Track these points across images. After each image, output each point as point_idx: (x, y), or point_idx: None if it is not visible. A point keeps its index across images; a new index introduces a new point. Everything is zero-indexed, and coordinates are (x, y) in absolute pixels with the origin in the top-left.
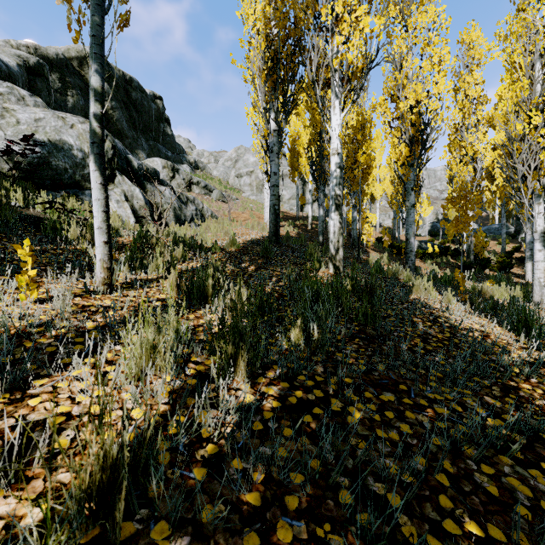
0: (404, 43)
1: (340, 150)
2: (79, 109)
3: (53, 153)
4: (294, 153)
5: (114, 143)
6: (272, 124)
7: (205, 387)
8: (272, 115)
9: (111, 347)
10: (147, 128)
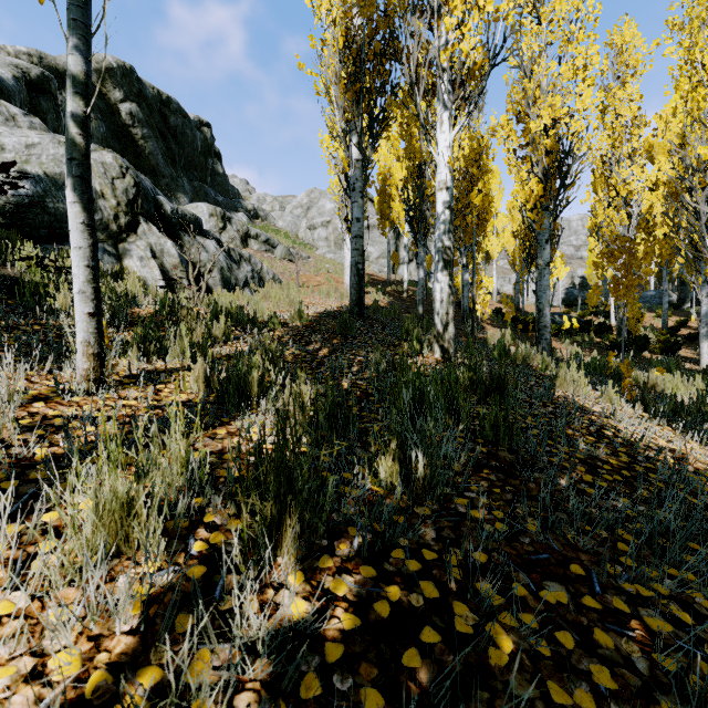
0: (536, 39)
1: (450, 183)
2: (99, 138)
3: (50, 192)
4: (384, 197)
5: (138, 179)
6: (355, 152)
7: (219, 583)
8: (355, 139)
9: (64, 497)
10: (191, 164)
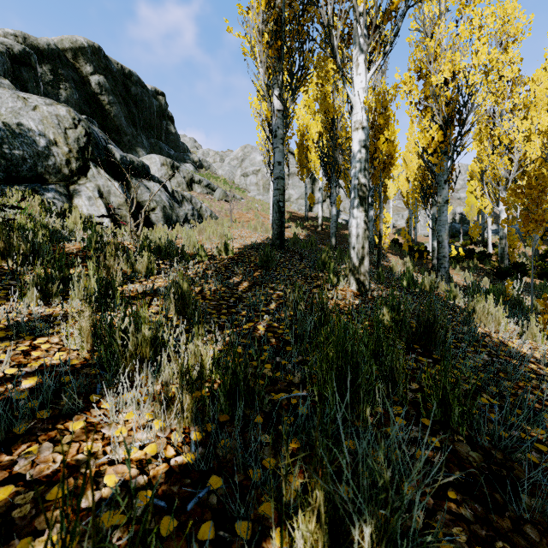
0: (437, 4)
1: (365, 123)
2: (73, 103)
3: (7, 139)
4: (302, 149)
5: (89, 130)
6: (276, 103)
7: None
8: (276, 91)
9: None
10: (148, 125)
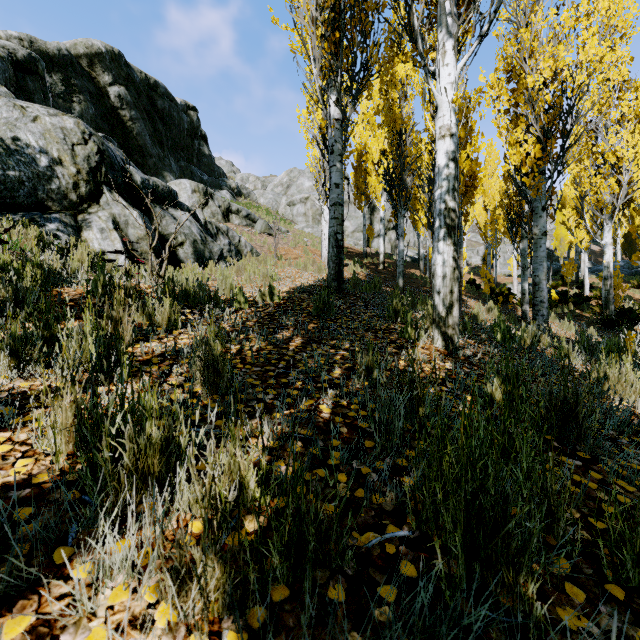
0: None
1: (454, 128)
2: (88, 119)
3: (0, 157)
4: (360, 172)
5: (103, 146)
6: (333, 110)
7: None
8: (333, 96)
9: None
10: (178, 145)
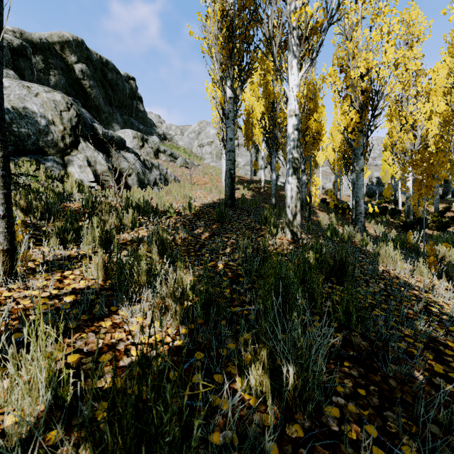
0: (355, 14)
1: (297, 111)
2: (61, 87)
3: (16, 120)
4: (248, 125)
5: (79, 112)
6: (228, 92)
7: None
8: (228, 83)
9: None
10: (122, 104)
